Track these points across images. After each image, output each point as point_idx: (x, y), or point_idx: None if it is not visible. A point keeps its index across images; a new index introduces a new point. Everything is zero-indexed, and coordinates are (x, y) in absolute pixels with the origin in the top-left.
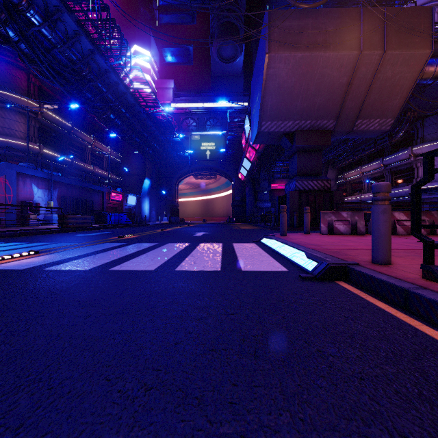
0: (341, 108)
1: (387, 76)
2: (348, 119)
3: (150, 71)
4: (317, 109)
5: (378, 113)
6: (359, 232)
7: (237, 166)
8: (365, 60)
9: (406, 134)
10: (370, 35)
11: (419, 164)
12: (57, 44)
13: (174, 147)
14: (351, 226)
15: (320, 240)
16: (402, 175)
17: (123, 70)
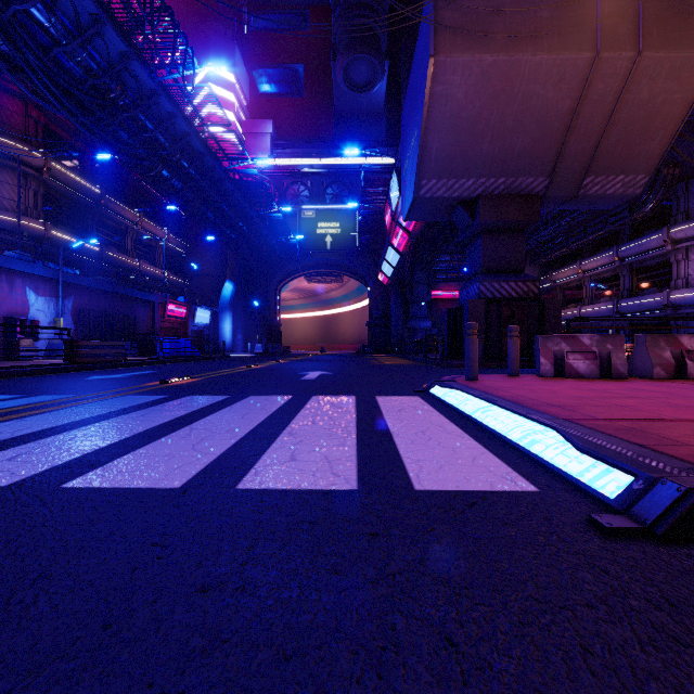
0: (558, 156)
1: (640, 98)
2: (569, 175)
3: (234, 106)
4: (518, 158)
5: (622, 164)
6: (616, 373)
7: (377, 261)
8: (604, 69)
9: (659, 206)
10: (614, 24)
11: (681, 256)
12: (62, 39)
13: (272, 229)
14: (599, 361)
15: (556, 392)
16: (651, 275)
17: (184, 93)
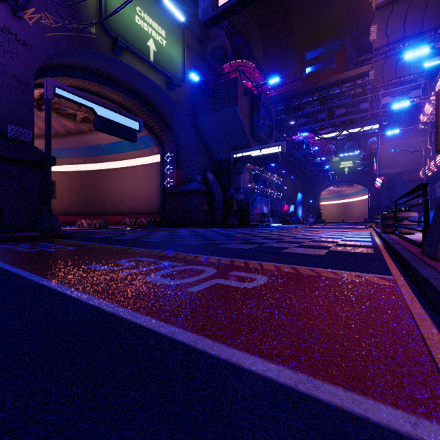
0: None
1: None
2: None
3: None
4: (416, 161)
5: None
6: None
7: (373, 177)
8: None
9: None
10: None
11: None
12: (285, 156)
13: (320, 172)
14: None
15: None
16: None
17: None
